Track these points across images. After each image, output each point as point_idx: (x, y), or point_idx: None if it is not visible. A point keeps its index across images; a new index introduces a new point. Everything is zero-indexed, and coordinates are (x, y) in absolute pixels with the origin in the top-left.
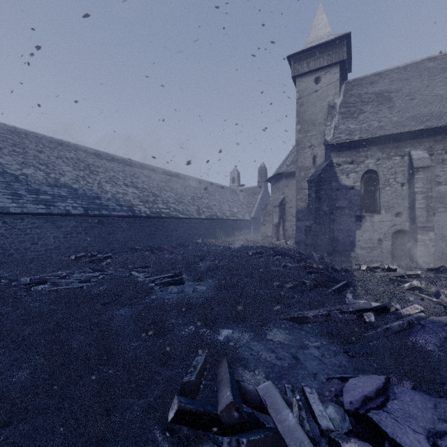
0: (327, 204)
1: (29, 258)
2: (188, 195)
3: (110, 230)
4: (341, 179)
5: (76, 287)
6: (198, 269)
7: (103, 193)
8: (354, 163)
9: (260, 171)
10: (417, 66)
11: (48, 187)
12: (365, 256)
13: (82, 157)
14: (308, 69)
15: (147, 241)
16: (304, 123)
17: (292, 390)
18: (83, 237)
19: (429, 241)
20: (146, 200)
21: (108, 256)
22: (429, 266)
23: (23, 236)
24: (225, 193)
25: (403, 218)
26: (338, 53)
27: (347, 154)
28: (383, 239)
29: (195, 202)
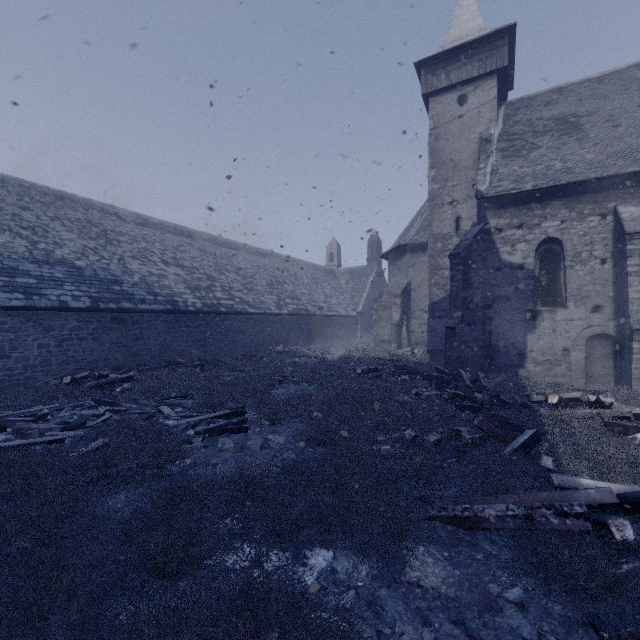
0: (481, 293)
1: None
2: (262, 278)
3: (136, 333)
4: (502, 253)
5: (52, 440)
6: (273, 402)
7: (125, 275)
8: (524, 228)
9: (371, 243)
10: (620, 76)
11: (33, 264)
12: (542, 375)
13: (95, 218)
14: (448, 82)
15: (196, 350)
16: (441, 166)
17: None
18: (90, 344)
19: None
20: (196, 286)
21: (128, 377)
22: None
23: None
24: (320, 276)
25: (604, 316)
26: (495, 56)
27: (512, 213)
28: (572, 348)
29: (273, 289)
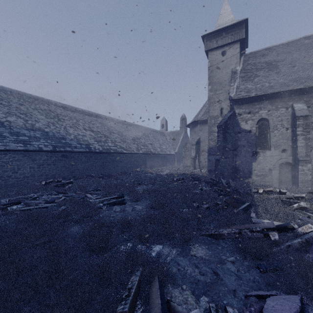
0: (231, 143)
1: (11, 183)
2: (130, 136)
3: (72, 162)
4: (241, 125)
5: (42, 207)
6: (136, 192)
7: (67, 135)
8: (251, 113)
9: (182, 119)
10: (296, 43)
11: (26, 130)
12: (259, 181)
13: (52, 109)
14: (217, 45)
15: (99, 170)
16: (214, 84)
17: (217, 309)
18: (52, 167)
19: (307, 170)
20: (99, 140)
21: (70, 182)
22: (307, 189)
23: (6, 167)
24: (157, 135)
25: (287, 154)
26: (239, 33)
27: (246, 107)
28: (273, 169)
29: (135, 141)
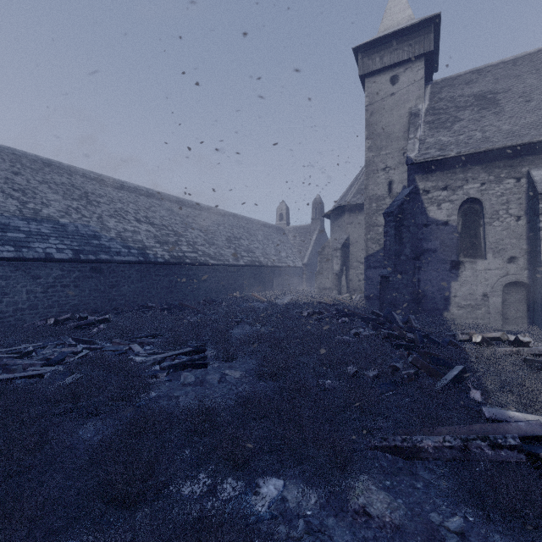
0: (411, 246)
1: None
2: (222, 234)
3: (113, 281)
4: (429, 212)
5: (33, 375)
6: (230, 340)
7: (103, 231)
8: (448, 189)
9: (315, 205)
10: (531, 59)
11: (22, 221)
12: (464, 318)
13: (77, 183)
14: (381, 65)
15: (165, 295)
16: (376, 137)
17: None
18: (72, 291)
19: None
20: (165, 241)
21: (104, 319)
22: None
23: None
24: (271, 233)
25: (519, 265)
26: (423, 42)
27: (438, 177)
28: (490, 294)
29: (231, 243)
